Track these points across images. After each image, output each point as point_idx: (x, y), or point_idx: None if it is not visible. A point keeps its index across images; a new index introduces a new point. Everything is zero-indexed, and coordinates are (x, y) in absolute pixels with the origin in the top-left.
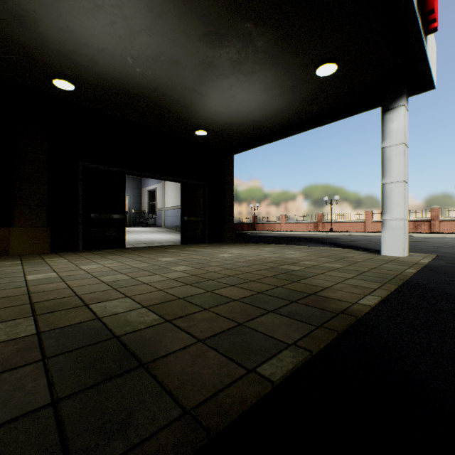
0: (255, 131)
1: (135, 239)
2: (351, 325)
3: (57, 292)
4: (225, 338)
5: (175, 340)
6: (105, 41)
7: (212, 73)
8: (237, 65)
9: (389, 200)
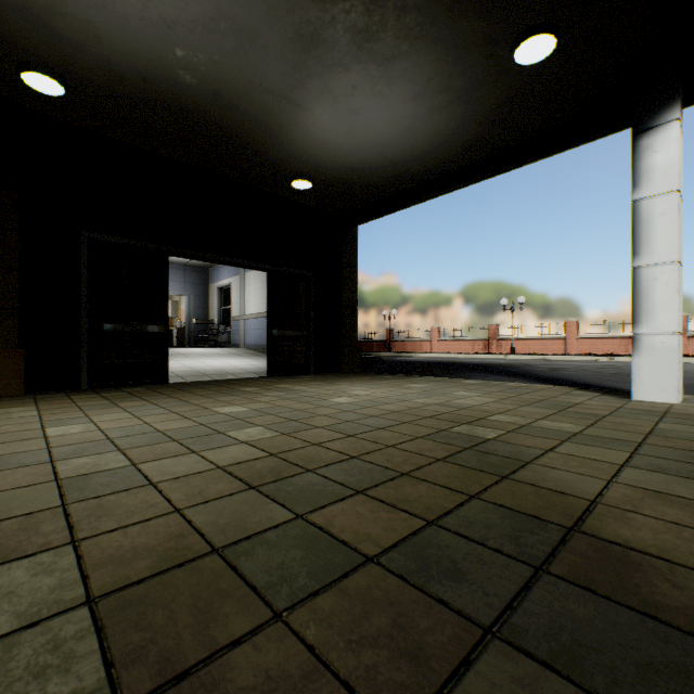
0: (395, 181)
1: (190, 368)
2: None
3: None
4: None
5: None
6: None
7: (318, 60)
8: (366, 42)
9: (649, 297)
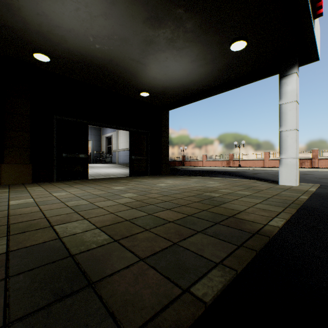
0: (184, 93)
1: (96, 173)
2: (266, 244)
3: (31, 215)
4: (162, 256)
5: (121, 259)
6: (72, 23)
7: (152, 48)
8: (171, 42)
9: (285, 143)
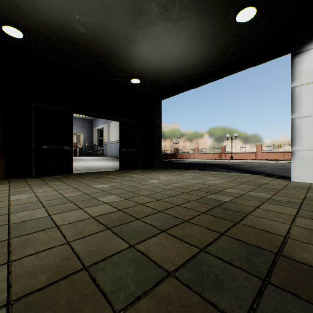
0: (179, 79)
1: (84, 166)
2: None
3: None
4: None
5: None
6: None
7: (143, 20)
8: (165, 11)
9: (299, 132)
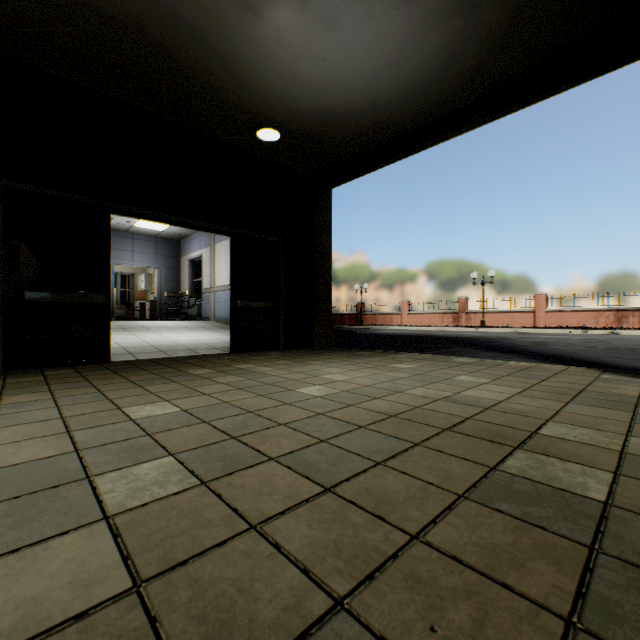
0: (374, 132)
1: (147, 343)
2: None
3: None
4: None
5: None
6: None
7: None
8: None
9: None
